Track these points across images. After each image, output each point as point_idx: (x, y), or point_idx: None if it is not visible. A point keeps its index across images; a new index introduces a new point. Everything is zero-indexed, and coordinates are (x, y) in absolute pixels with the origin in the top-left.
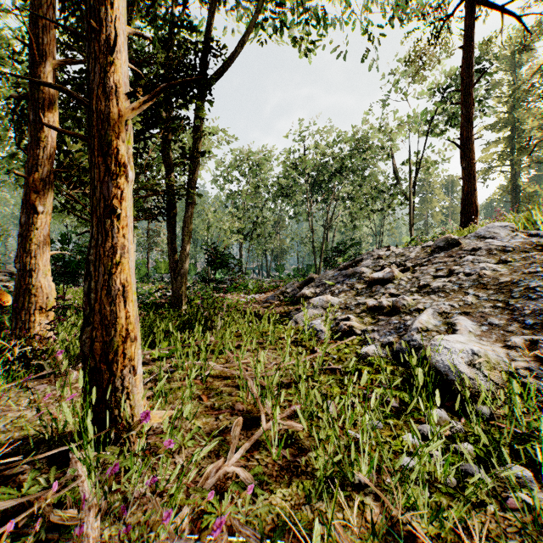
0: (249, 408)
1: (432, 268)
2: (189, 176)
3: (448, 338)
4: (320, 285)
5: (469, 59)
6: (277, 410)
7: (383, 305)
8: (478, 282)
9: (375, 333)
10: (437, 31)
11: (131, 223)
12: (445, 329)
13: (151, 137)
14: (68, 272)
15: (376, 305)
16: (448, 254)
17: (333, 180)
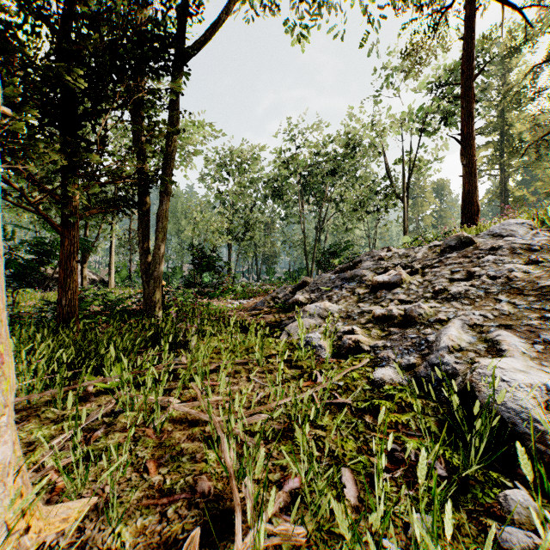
0: (218, 488)
1: (446, 270)
2: (164, 163)
3: (499, 363)
4: (315, 289)
5: (470, 51)
6: (262, 531)
7: (393, 313)
8: (508, 287)
9: (389, 351)
10: (435, 23)
11: None
12: (484, 348)
13: (112, 109)
14: (13, 275)
15: (385, 313)
16: (462, 254)
17: (326, 180)
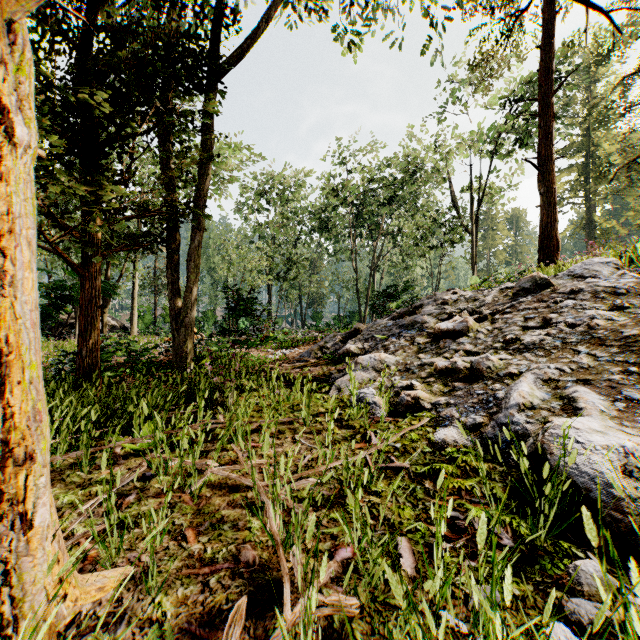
0: (264, 557)
1: (519, 316)
2: (196, 194)
3: (574, 423)
4: (369, 338)
5: (548, 61)
6: (313, 597)
7: (457, 366)
8: (589, 336)
9: (452, 409)
10: (508, 29)
11: (30, 230)
12: (559, 406)
13: (139, 134)
14: None
15: (448, 366)
16: (537, 297)
17: (381, 210)
